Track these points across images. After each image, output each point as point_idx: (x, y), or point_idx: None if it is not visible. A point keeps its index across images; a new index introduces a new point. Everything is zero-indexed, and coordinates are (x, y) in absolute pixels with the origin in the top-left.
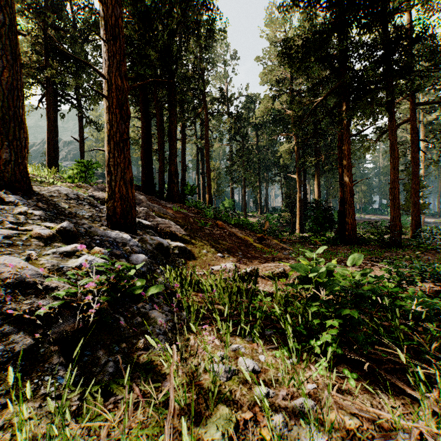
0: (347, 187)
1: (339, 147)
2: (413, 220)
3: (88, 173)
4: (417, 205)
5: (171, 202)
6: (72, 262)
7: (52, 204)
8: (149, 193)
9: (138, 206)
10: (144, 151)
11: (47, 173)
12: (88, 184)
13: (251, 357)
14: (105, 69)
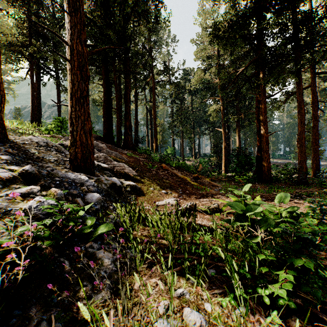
0: (264, 137)
1: (256, 107)
2: (313, 163)
3: (63, 127)
4: (317, 152)
5: (126, 149)
6: (23, 204)
7: (23, 150)
8: (109, 142)
9: (99, 152)
10: (105, 110)
11: (28, 126)
12: (61, 135)
13: (196, 306)
14: (68, 37)
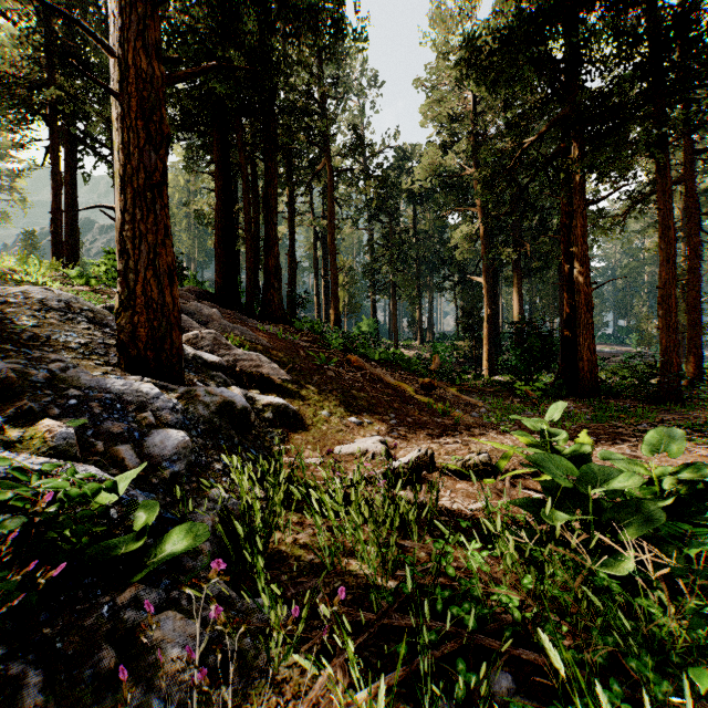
0: (581, 294)
1: (563, 225)
2: (689, 353)
3: None
4: (698, 328)
5: (269, 321)
6: None
7: None
8: (229, 305)
9: (202, 327)
10: (220, 232)
11: (39, 267)
12: None
13: None
14: (115, 37)
